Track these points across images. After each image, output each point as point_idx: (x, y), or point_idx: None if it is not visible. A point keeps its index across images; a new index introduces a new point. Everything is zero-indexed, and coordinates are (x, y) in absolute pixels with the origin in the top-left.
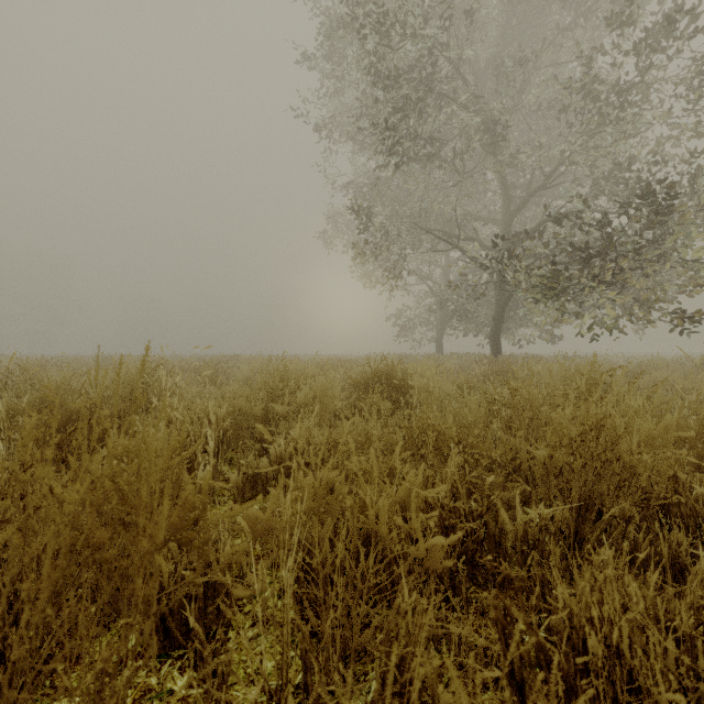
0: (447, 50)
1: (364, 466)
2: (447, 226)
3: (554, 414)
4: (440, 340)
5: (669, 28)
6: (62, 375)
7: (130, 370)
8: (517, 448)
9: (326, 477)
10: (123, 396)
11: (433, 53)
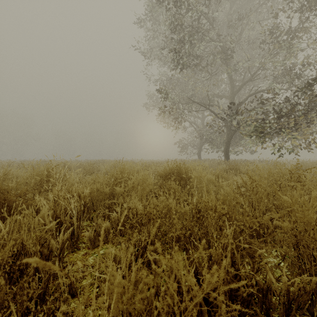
0: (204, 13)
1: (170, 265)
2: (203, 99)
3: (285, 197)
4: (200, 153)
5: (313, 0)
6: (4, 171)
7: (40, 168)
8: (257, 215)
9: (134, 278)
10: (37, 182)
11: (198, 14)
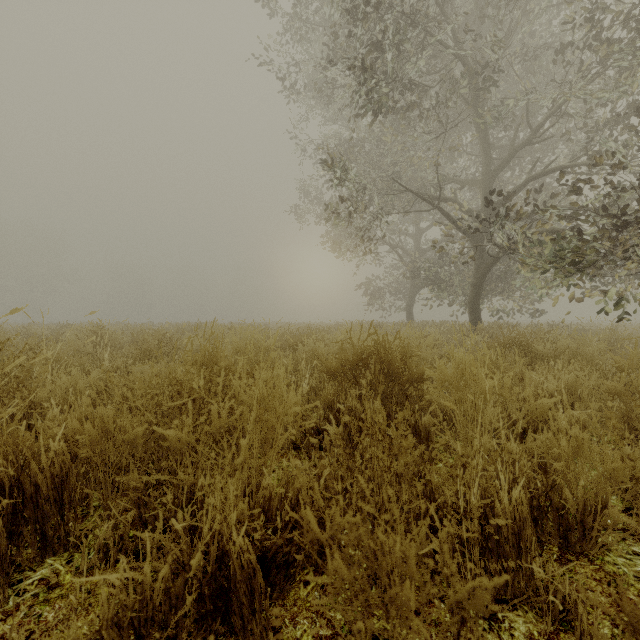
0: None
1: None
2: (421, 189)
3: None
4: (410, 308)
5: None
6: None
7: None
8: None
9: None
10: None
11: None
